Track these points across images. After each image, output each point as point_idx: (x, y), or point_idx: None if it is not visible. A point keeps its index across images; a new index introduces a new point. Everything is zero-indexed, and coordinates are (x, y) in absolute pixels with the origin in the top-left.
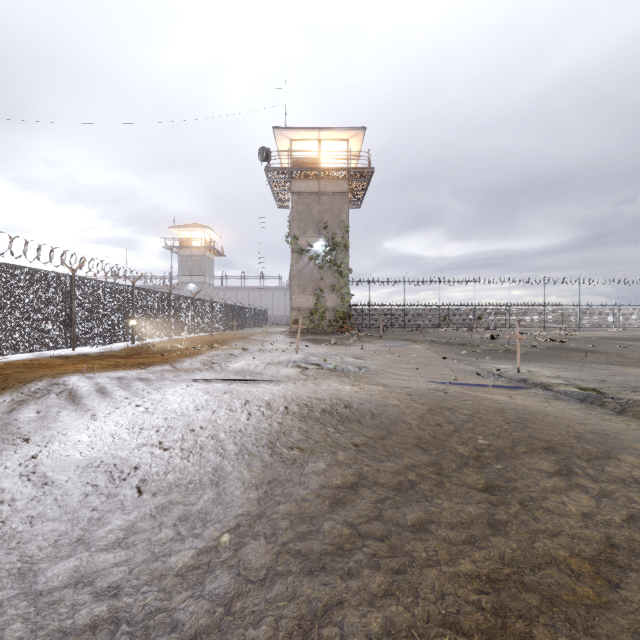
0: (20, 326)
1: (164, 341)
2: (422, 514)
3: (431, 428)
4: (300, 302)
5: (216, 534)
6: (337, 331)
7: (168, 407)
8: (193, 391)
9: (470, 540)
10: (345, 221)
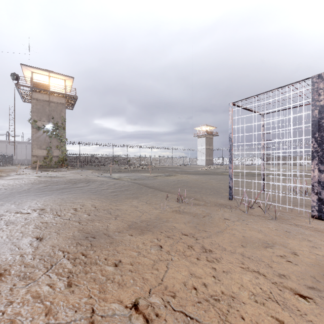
0: None
1: None
2: (59, 186)
3: (69, 181)
4: (38, 153)
5: (25, 189)
6: (59, 166)
7: None
8: (0, 181)
9: (64, 187)
10: (64, 116)
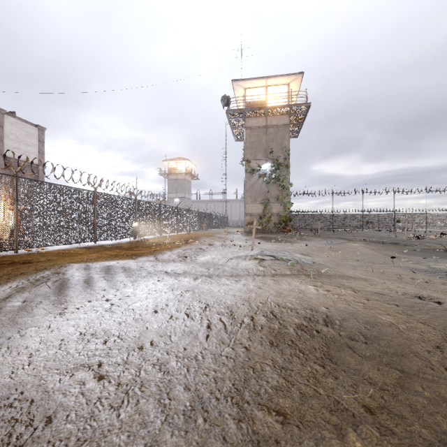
0: (60, 226)
1: (156, 237)
2: None
3: None
4: (252, 209)
5: None
6: (280, 231)
7: (130, 305)
8: (160, 285)
9: None
10: (287, 146)
